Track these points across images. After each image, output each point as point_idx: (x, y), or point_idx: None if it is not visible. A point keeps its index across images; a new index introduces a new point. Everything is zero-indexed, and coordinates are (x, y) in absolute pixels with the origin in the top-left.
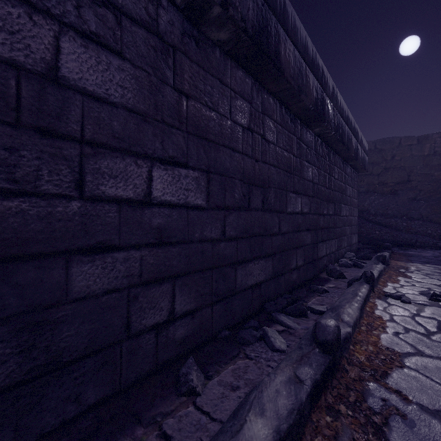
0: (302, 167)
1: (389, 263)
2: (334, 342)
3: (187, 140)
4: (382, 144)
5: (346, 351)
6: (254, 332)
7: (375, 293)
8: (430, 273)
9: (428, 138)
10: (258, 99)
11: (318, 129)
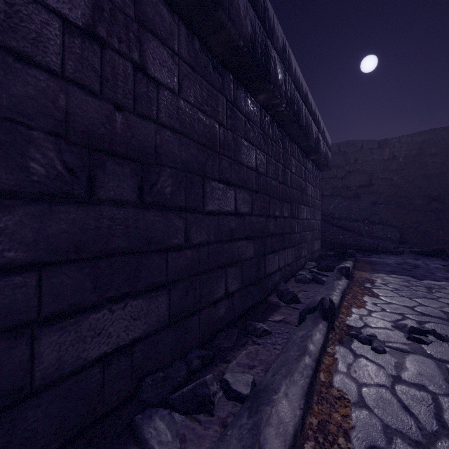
0: (237, 145)
1: (353, 275)
2: None
3: None
4: (345, 147)
5: None
6: None
7: (336, 332)
8: (398, 287)
9: (387, 142)
10: None
11: (263, 97)
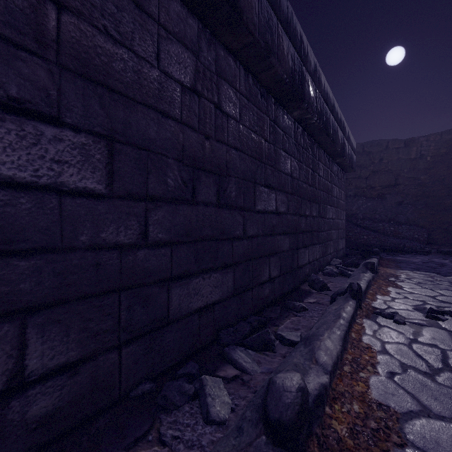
0: (277, 156)
1: (378, 271)
2: (294, 421)
3: (60, 78)
4: (369, 146)
5: (317, 422)
6: (186, 386)
7: (363, 311)
8: (422, 281)
9: (414, 141)
10: (210, 54)
11: (297, 113)
